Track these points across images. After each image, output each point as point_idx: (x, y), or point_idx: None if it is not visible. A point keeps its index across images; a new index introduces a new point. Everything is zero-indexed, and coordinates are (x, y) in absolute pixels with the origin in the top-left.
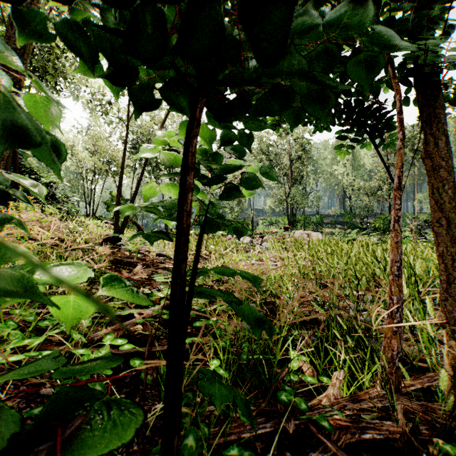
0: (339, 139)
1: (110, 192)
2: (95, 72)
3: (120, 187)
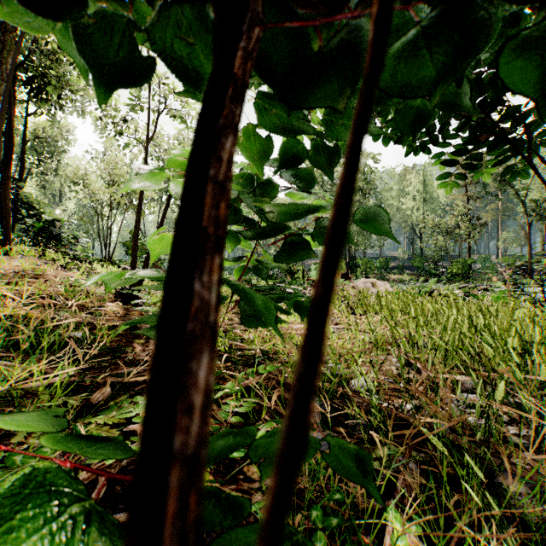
0: (448, 163)
1: (130, 230)
2: (36, 29)
3: (137, 226)
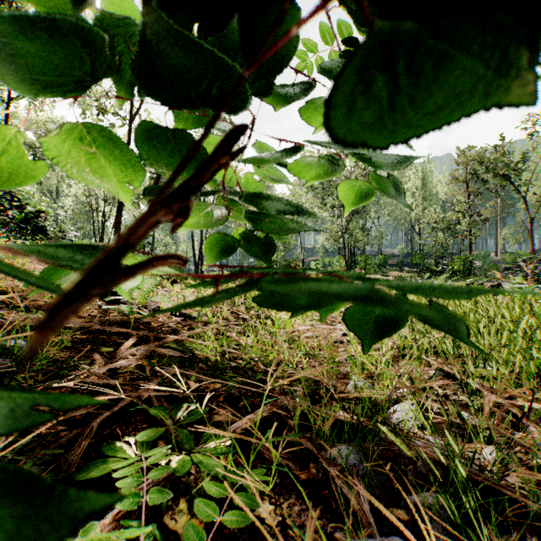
0: None
1: (126, 226)
2: None
3: (119, 213)
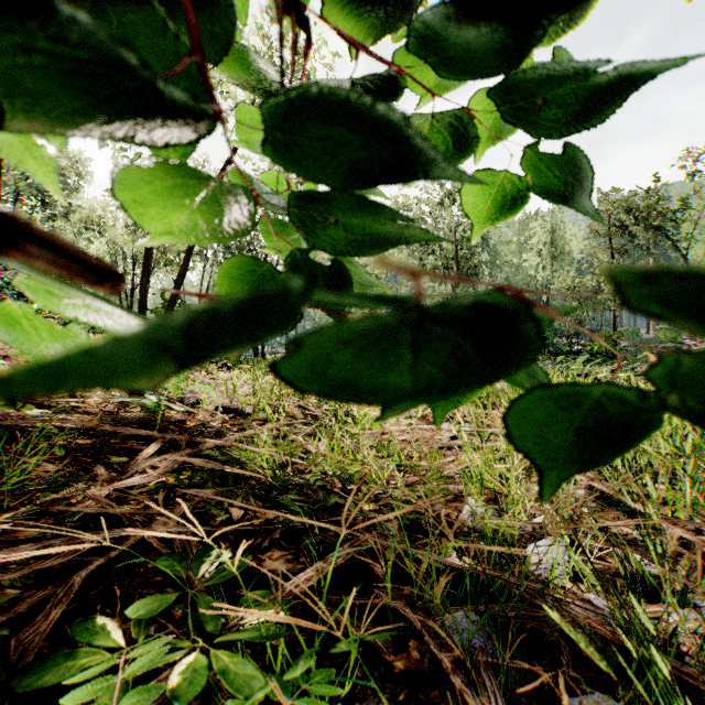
0: None
1: (162, 293)
2: None
3: (145, 272)
